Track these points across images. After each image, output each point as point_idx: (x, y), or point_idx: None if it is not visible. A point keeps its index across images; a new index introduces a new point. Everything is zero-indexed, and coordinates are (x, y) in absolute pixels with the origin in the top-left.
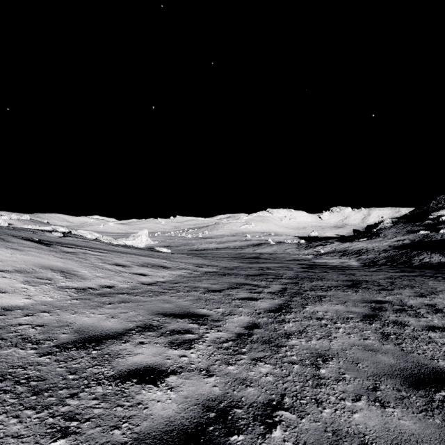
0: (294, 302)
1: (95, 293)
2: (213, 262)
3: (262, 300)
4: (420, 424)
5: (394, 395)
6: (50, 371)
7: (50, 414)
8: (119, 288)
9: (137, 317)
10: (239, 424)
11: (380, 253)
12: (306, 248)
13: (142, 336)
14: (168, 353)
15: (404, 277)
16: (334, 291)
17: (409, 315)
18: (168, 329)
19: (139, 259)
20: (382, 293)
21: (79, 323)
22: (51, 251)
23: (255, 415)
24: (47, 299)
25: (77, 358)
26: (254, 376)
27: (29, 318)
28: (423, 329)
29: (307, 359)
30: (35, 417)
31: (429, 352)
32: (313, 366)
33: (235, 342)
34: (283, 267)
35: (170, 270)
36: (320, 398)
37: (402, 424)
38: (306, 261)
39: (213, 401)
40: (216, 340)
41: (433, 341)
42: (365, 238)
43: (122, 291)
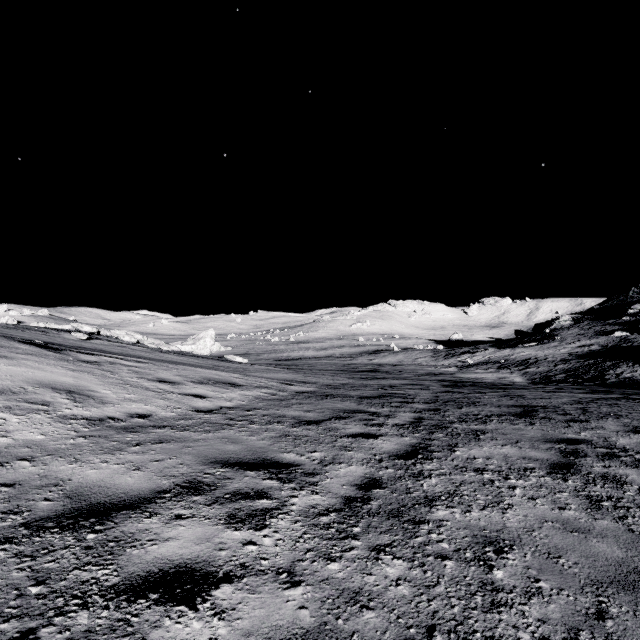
0: (435, 441)
1: (118, 426)
2: (309, 377)
3: (384, 437)
4: None
5: None
6: None
7: None
8: (159, 418)
9: (178, 468)
10: None
11: (557, 364)
12: (446, 357)
13: (182, 503)
14: (223, 537)
15: (600, 400)
16: (496, 423)
17: (626, 464)
18: (228, 491)
19: (196, 373)
20: (573, 427)
21: (77, 480)
22: (59, 360)
23: None
24: (36, 436)
25: (57, 549)
26: (374, 585)
27: None
28: None
29: (468, 549)
30: None
31: None
32: (480, 562)
33: (341, 514)
34: (414, 385)
35: (243, 389)
36: (502, 635)
37: None
38: (447, 376)
39: None
40: (309, 510)
41: None
42: (533, 342)
43: (162, 423)
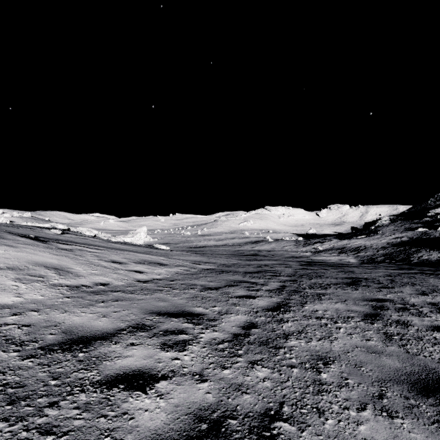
0: (293, 300)
1: (89, 290)
2: (211, 259)
3: (260, 298)
4: (433, 438)
5: (402, 403)
6: (31, 376)
7: (24, 427)
8: (114, 286)
9: (129, 316)
10: (233, 438)
11: (378, 250)
12: (304, 245)
13: (134, 336)
14: (160, 355)
15: (404, 274)
16: (333, 289)
17: (412, 314)
18: (161, 330)
19: (136, 256)
20: (383, 291)
21: (68, 323)
22: (46, 248)
23: (251, 427)
24: (38, 297)
25: (62, 361)
26: (250, 381)
27: (16, 318)
28: (428, 329)
29: (307, 362)
30: (7, 431)
31: (436, 355)
32: (314, 369)
33: (231, 343)
34: (281, 264)
35: (167, 267)
36: (322, 406)
37: (414, 438)
38: (304, 258)
39: (205, 410)
40: (211, 341)
41: (439, 342)
42: (363, 235)
43: (116, 289)
